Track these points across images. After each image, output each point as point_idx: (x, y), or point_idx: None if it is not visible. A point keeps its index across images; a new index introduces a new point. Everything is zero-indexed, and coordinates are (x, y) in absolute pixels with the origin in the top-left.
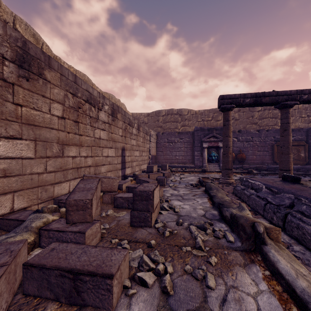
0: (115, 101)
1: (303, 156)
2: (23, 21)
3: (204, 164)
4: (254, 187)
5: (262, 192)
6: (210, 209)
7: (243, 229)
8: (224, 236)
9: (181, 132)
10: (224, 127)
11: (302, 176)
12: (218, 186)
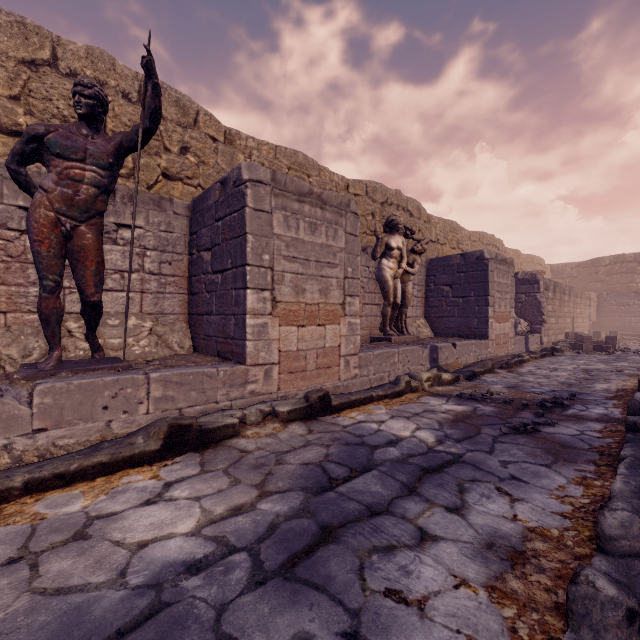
0: (536, 260)
1: None
2: (499, 239)
3: None
4: None
5: None
6: None
7: None
8: None
9: (639, 292)
10: None
11: None
12: None
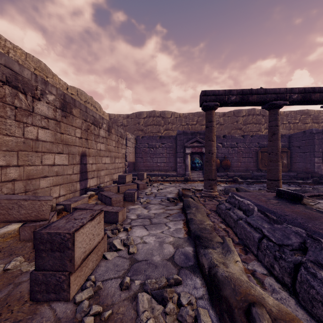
0: (87, 99)
1: (286, 163)
2: None
3: (187, 171)
4: (243, 207)
5: (253, 216)
6: (184, 242)
7: (230, 312)
8: (196, 319)
9: (162, 137)
10: (207, 129)
11: (287, 184)
12: (199, 200)
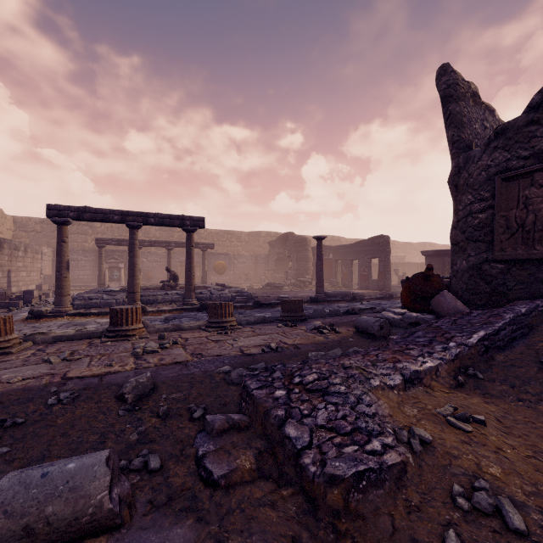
0: None
1: (199, 275)
2: None
3: (105, 282)
4: None
5: None
6: None
7: None
8: None
9: (86, 250)
10: (99, 258)
11: None
12: None
